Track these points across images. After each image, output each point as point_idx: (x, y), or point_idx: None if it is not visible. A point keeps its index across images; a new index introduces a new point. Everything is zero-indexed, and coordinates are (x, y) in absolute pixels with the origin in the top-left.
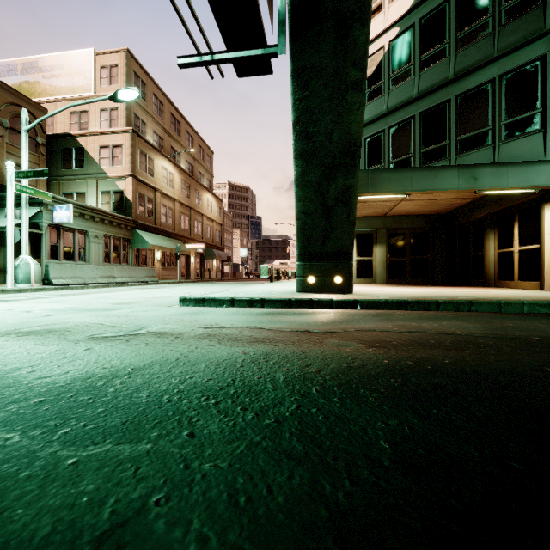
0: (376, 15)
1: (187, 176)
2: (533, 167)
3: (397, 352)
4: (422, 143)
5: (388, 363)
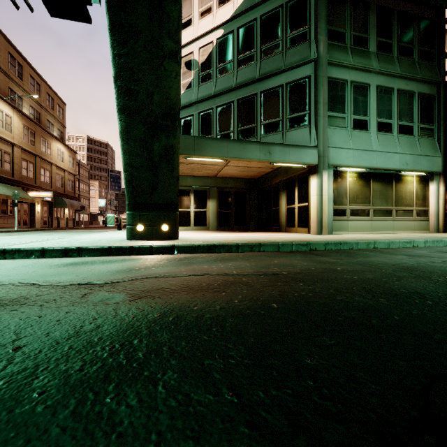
0: (207, 15)
1: (31, 122)
2: (304, 149)
3: (157, 302)
4: (239, 122)
5: (133, 319)
